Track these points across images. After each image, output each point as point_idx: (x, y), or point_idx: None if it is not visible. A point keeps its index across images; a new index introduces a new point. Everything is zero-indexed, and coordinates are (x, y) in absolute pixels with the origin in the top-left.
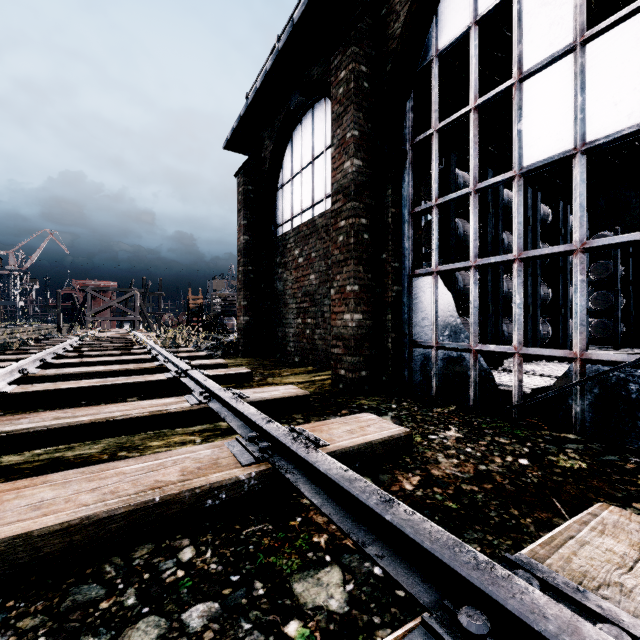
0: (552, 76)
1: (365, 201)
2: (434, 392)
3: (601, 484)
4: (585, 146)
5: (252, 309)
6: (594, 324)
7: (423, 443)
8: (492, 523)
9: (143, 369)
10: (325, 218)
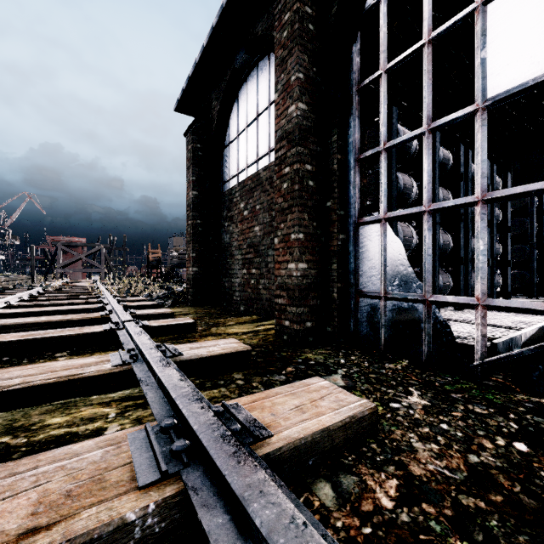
0: None
1: (310, 147)
2: (382, 344)
3: None
4: None
5: (200, 260)
6: (511, 275)
7: (386, 416)
8: None
9: (86, 319)
10: (269, 171)
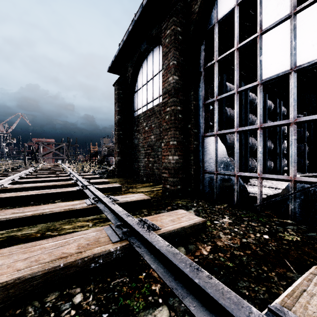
0: (278, 31)
1: (180, 97)
2: (215, 197)
3: (310, 250)
4: (296, 68)
5: (122, 153)
6: None
7: (211, 226)
8: (253, 276)
9: (65, 184)
10: (159, 107)
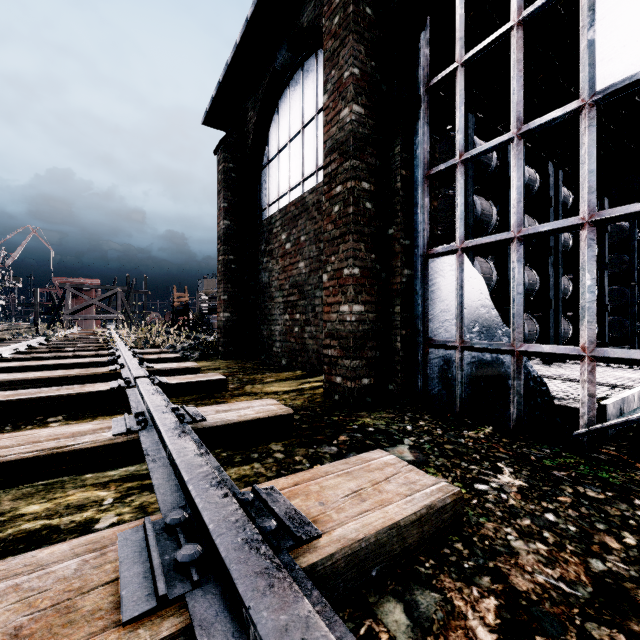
0: None
1: (367, 160)
2: (458, 406)
3: None
4: None
5: (233, 304)
6: (608, 322)
7: (471, 502)
8: None
9: (91, 375)
10: (316, 193)
